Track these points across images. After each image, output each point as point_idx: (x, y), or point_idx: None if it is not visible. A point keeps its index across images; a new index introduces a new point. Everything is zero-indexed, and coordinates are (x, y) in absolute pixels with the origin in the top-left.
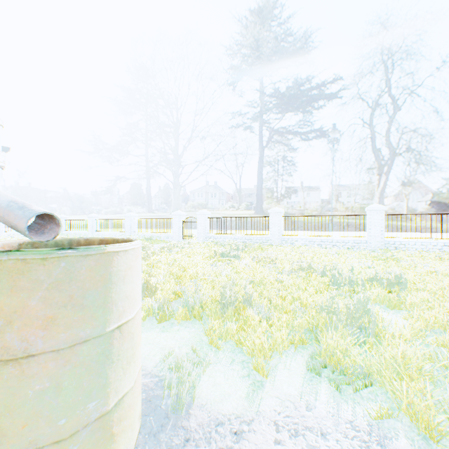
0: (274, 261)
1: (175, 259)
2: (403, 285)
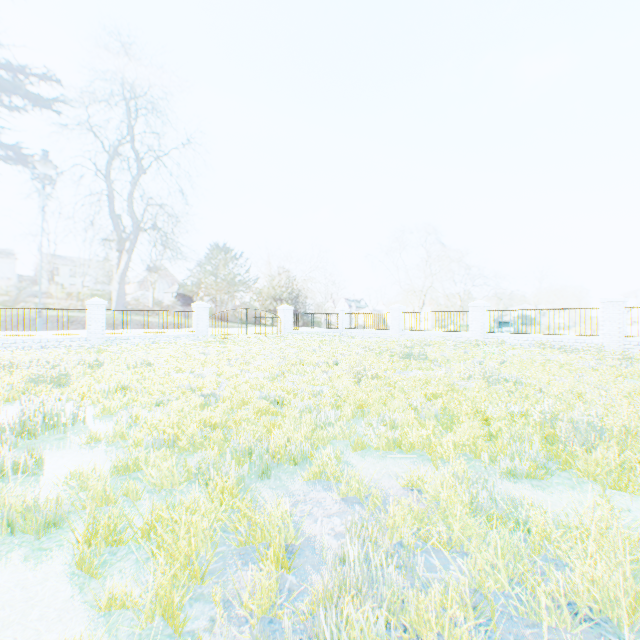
0: None
1: None
2: (102, 363)
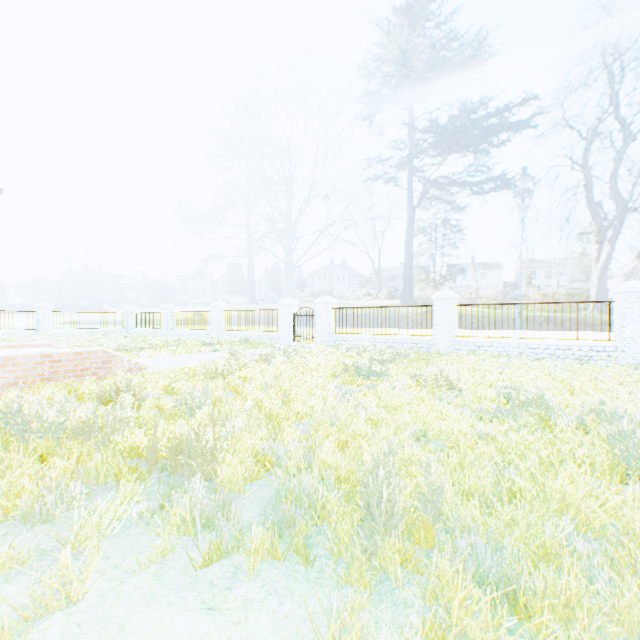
0: (456, 385)
1: (276, 376)
2: None
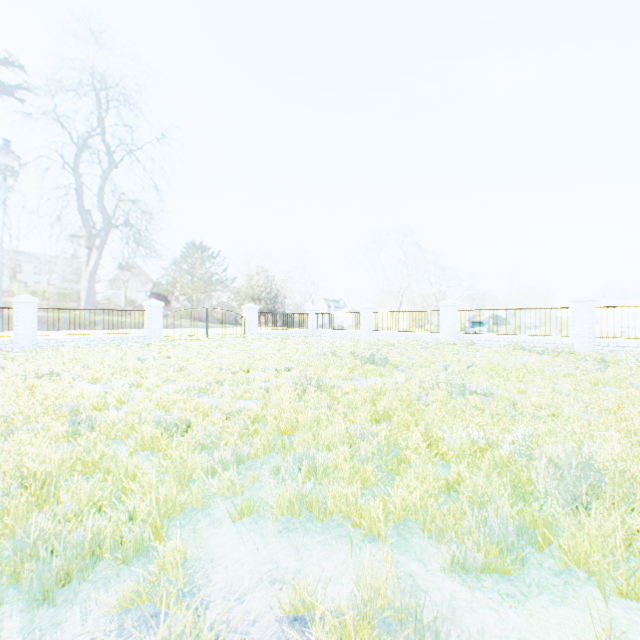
0: None
1: None
2: None
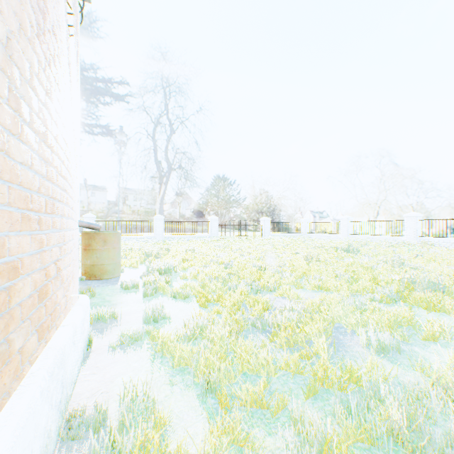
0: None
1: None
2: (169, 249)
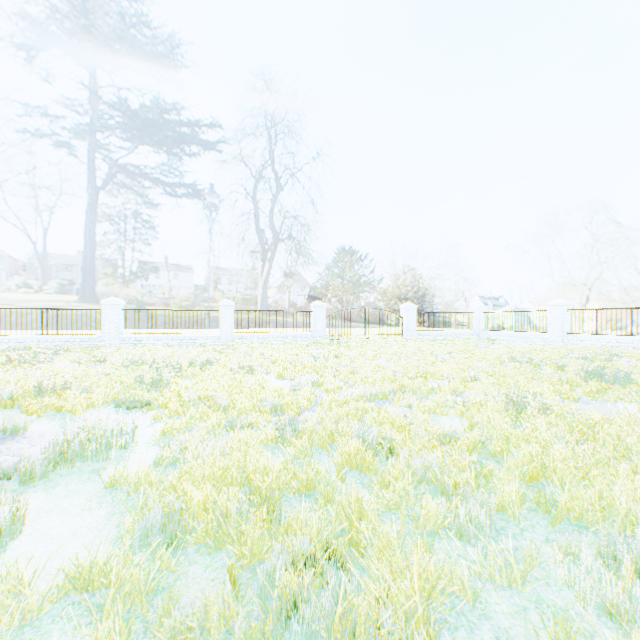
0: (105, 361)
1: None
2: (210, 364)
